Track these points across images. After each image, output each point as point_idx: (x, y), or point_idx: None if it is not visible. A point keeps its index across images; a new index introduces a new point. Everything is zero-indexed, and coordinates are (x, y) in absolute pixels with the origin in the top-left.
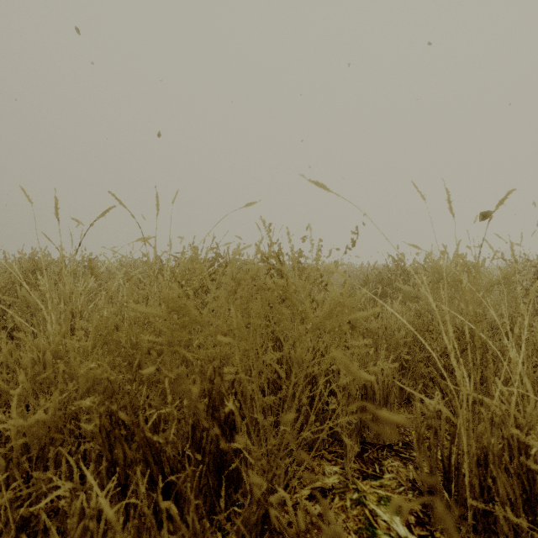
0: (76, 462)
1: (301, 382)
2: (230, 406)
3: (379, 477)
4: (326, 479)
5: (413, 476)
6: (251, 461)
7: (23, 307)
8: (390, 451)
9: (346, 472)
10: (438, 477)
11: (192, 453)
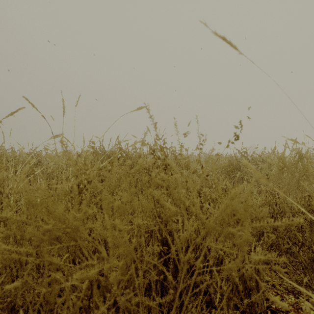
0: None
1: (190, 291)
2: None
3: None
4: None
5: None
6: None
7: None
8: None
9: None
10: None
11: None
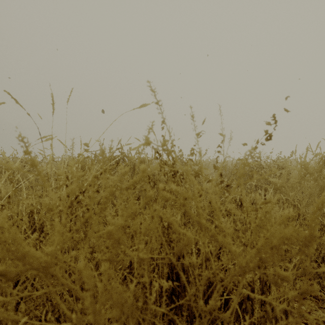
0: None
1: None
2: None
3: None
4: None
5: None
6: None
7: None
8: None
9: None
10: None
11: None
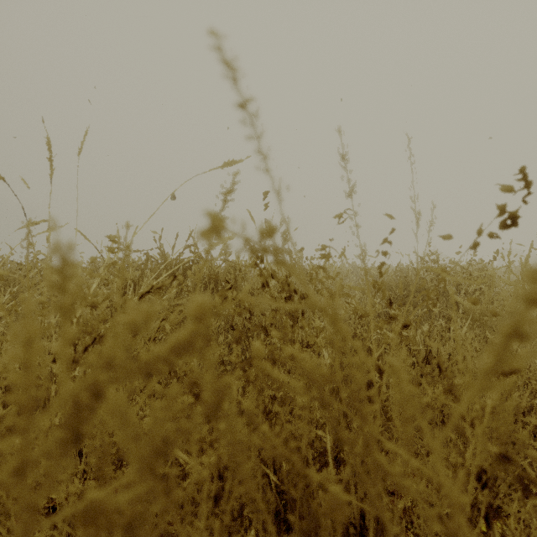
0: None
1: None
2: None
3: None
4: None
5: None
6: None
7: None
8: None
9: None
10: None
11: None
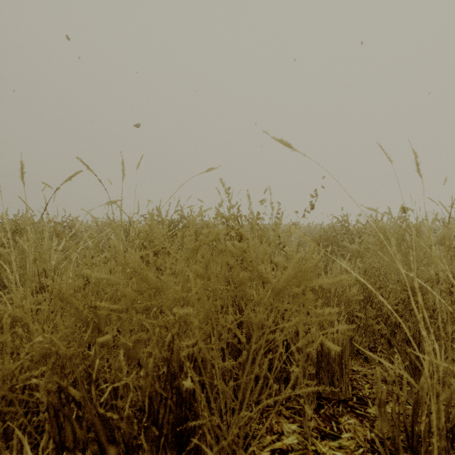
0: (35, 427)
1: (262, 348)
2: (187, 384)
3: (337, 436)
4: (285, 439)
5: (370, 435)
6: (210, 454)
7: (0, 265)
8: (345, 407)
9: (305, 431)
10: (401, 444)
11: (148, 427)
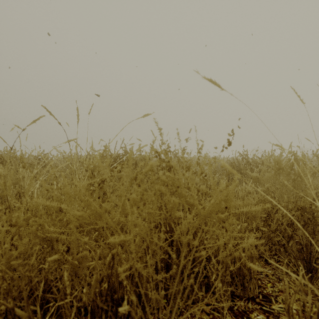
0: None
1: (189, 264)
2: (123, 309)
3: None
4: None
5: None
6: None
7: None
8: (254, 304)
9: None
10: None
11: None
